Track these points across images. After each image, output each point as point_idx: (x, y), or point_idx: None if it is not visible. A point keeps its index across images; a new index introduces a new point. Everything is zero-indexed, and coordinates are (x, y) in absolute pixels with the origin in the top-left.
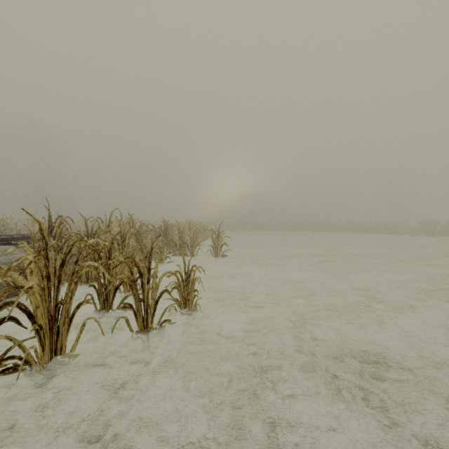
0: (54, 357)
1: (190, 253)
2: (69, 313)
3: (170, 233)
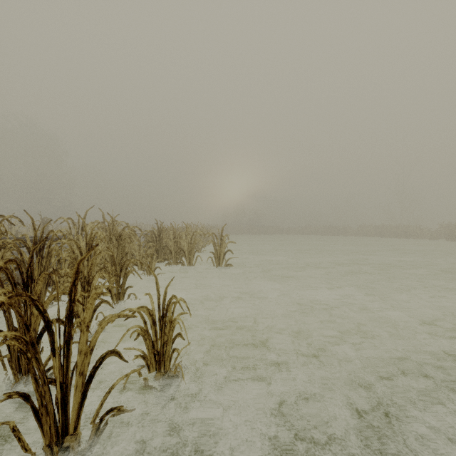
0: None
1: (187, 262)
2: None
3: (164, 237)
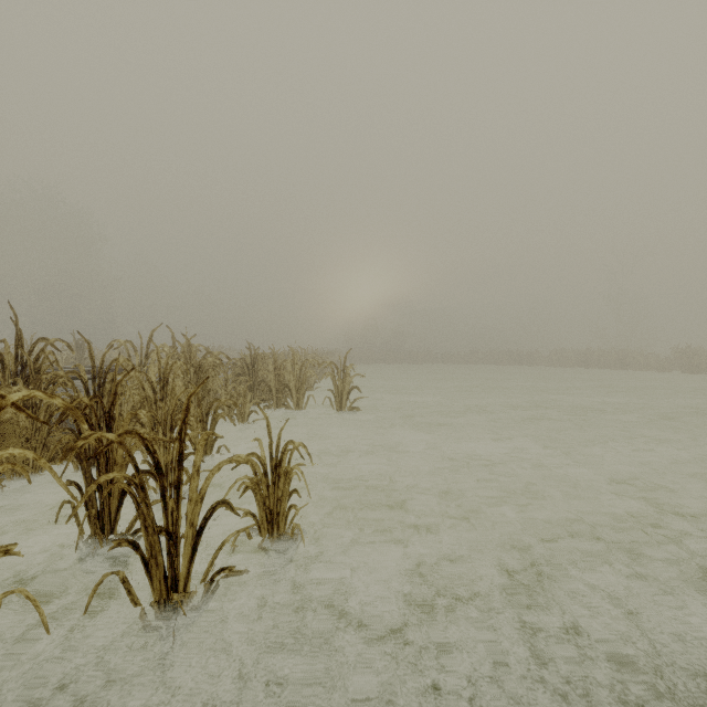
0: None
1: (294, 404)
2: None
3: (261, 368)
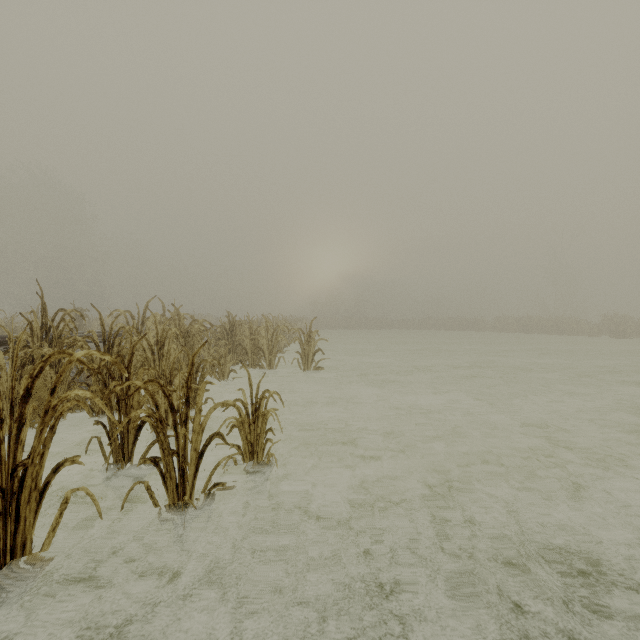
0: (10, 561)
1: (267, 364)
2: (39, 482)
3: (238, 334)
